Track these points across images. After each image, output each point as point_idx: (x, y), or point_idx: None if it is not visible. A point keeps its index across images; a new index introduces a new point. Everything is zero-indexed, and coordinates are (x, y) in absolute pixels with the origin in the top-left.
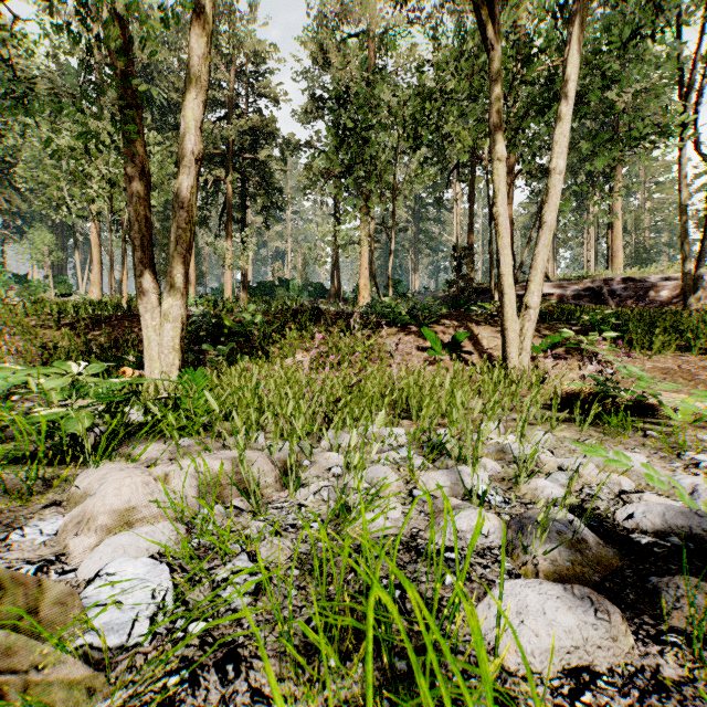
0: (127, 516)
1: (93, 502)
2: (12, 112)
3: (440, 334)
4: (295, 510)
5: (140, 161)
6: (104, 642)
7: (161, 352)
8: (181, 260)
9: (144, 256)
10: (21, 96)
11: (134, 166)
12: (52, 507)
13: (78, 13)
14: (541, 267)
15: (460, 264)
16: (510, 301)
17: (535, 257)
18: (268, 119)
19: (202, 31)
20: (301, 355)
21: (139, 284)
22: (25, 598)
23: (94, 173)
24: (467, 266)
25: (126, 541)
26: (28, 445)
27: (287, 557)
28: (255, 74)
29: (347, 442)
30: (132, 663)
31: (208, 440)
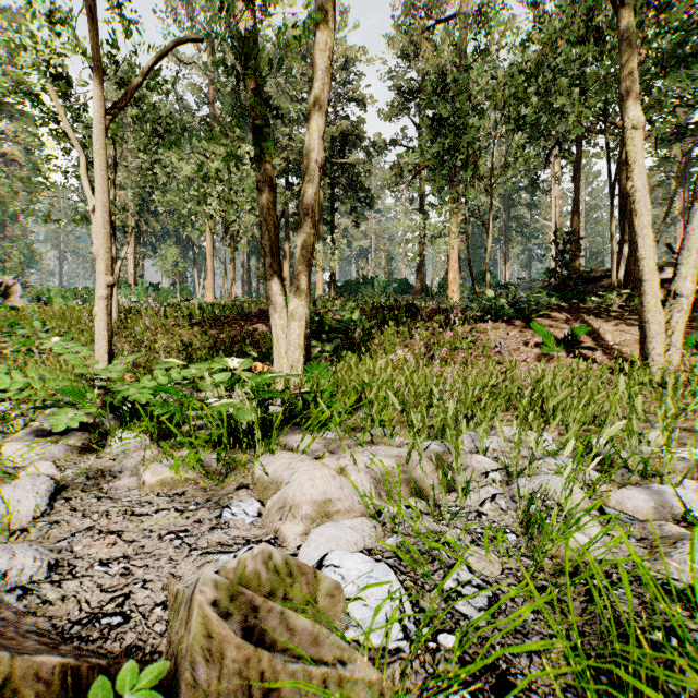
0: (318, 506)
1: (292, 490)
2: (176, 146)
3: (551, 328)
4: (475, 518)
5: (269, 175)
6: (369, 640)
7: (289, 349)
8: (306, 263)
9: (273, 262)
10: (183, 131)
11: (264, 180)
12: (243, 489)
13: (234, 49)
14: (697, 247)
15: (563, 251)
16: (653, 288)
17: (687, 236)
18: (356, 123)
19: (326, 45)
20: (400, 351)
21: (269, 287)
22: (307, 587)
23: (213, 193)
24: (572, 252)
25: (335, 534)
26: (215, 432)
27: (500, 572)
28: (343, 82)
29: (490, 445)
30: (401, 669)
31: (343, 433)
